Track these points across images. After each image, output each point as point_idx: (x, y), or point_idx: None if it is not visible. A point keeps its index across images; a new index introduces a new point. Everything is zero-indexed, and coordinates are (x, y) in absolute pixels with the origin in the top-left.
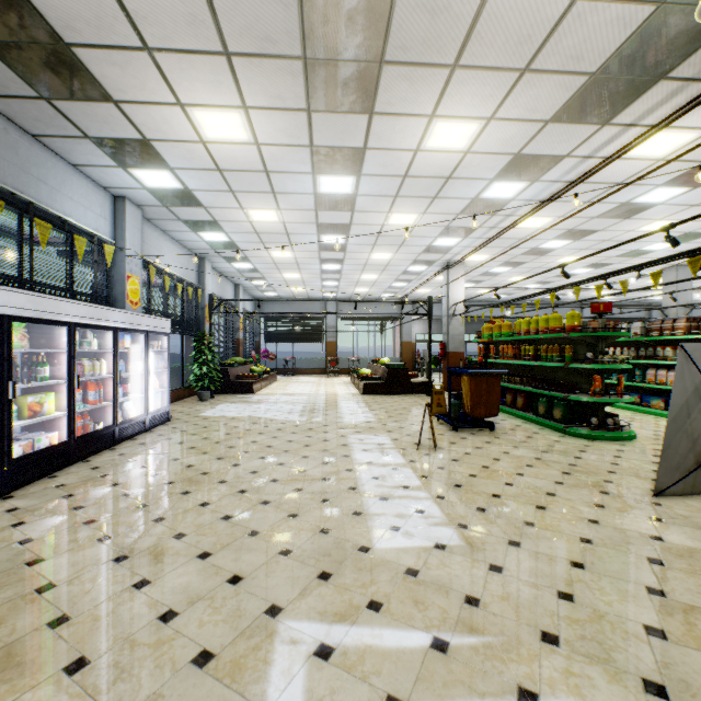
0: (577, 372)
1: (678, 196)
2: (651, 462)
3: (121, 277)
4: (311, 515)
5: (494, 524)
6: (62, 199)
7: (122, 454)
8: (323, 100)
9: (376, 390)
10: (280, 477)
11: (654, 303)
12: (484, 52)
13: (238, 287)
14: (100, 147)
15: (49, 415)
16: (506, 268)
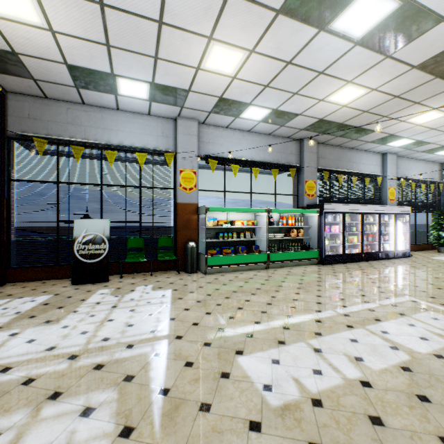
0: None
1: None
2: None
3: (384, 189)
4: None
5: None
6: (360, 165)
7: (380, 262)
8: None
9: None
10: None
11: None
12: None
13: None
14: (373, 143)
15: (355, 243)
16: None
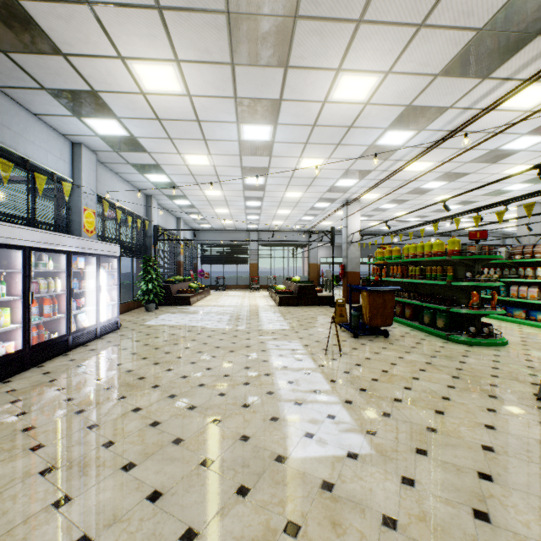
0: (456, 289)
1: (538, 144)
2: (525, 366)
3: (78, 210)
4: (232, 421)
5: (400, 430)
6: (25, 143)
7: (72, 359)
8: (245, 54)
9: (289, 302)
10: (207, 381)
11: (507, 234)
12: (387, 6)
13: (179, 220)
14: (55, 98)
15: (5, 327)
16: (393, 205)
